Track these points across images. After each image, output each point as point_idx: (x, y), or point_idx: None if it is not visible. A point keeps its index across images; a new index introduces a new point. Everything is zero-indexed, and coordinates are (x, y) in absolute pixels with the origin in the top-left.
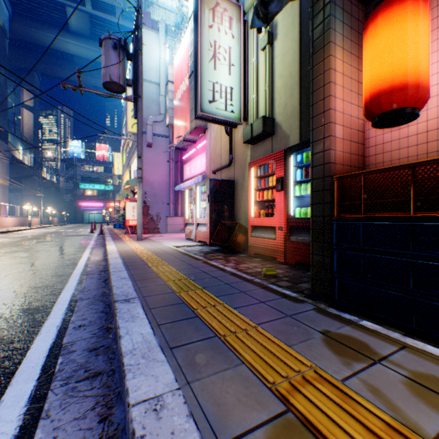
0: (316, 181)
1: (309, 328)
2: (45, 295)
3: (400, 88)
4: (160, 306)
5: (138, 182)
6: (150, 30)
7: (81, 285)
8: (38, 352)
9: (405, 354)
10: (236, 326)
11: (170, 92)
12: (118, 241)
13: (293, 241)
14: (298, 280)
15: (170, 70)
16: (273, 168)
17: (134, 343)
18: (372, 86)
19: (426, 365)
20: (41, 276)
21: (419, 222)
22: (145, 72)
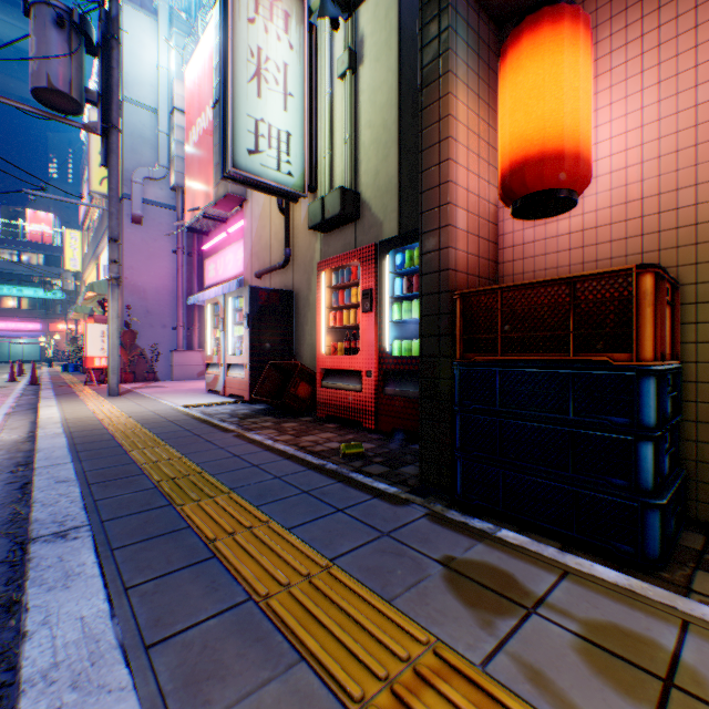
0: (428, 298)
1: (421, 555)
2: None
3: (555, 157)
4: (137, 540)
5: (112, 286)
6: (139, 9)
7: None
8: None
9: (570, 587)
10: (292, 569)
11: (178, 129)
12: (67, 398)
13: (391, 394)
14: (398, 460)
15: (178, 90)
16: (358, 273)
17: (58, 648)
18: (514, 149)
19: (602, 605)
20: None
21: (582, 370)
22: (127, 84)
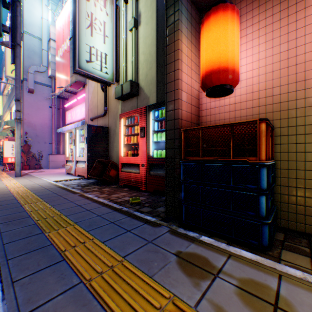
0: (169, 131)
1: (166, 251)
2: None
3: (224, 70)
4: (22, 254)
5: (17, 123)
6: None
7: None
8: None
9: (232, 262)
10: (104, 263)
11: (52, 49)
12: None
13: (153, 174)
14: (156, 205)
15: (52, 30)
16: (138, 120)
17: None
18: (207, 66)
19: (246, 270)
20: None
21: (236, 164)
22: (26, 25)
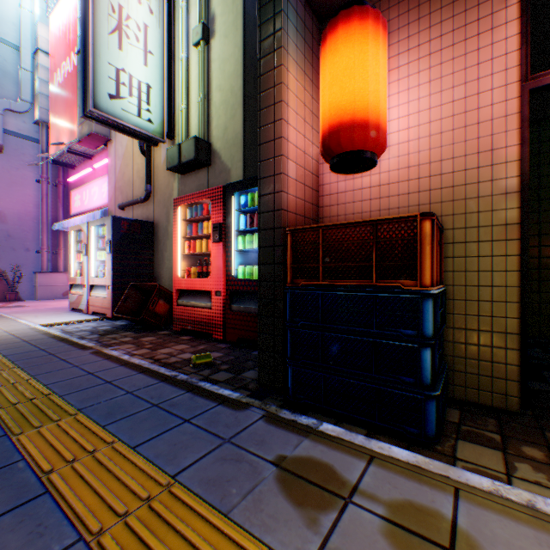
0: (265, 233)
1: (258, 459)
2: None
3: (362, 125)
4: None
5: None
6: None
7: None
8: None
9: (376, 471)
10: (133, 494)
11: (43, 69)
12: None
13: (236, 310)
14: (241, 366)
15: (43, 32)
16: (209, 210)
17: None
18: (333, 115)
19: (400, 485)
20: None
21: (383, 293)
22: None
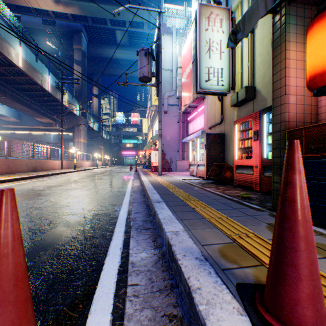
0: (275, 134)
1: (260, 221)
2: (117, 199)
3: None
4: (175, 205)
5: (159, 137)
6: (166, 35)
7: (132, 196)
8: (122, 219)
9: (319, 237)
10: (216, 216)
11: (179, 75)
12: (147, 175)
13: (266, 175)
14: (265, 201)
15: (179, 60)
16: (251, 124)
17: (164, 216)
18: (310, 71)
19: None
20: (112, 191)
21: None
22: (162, 64)
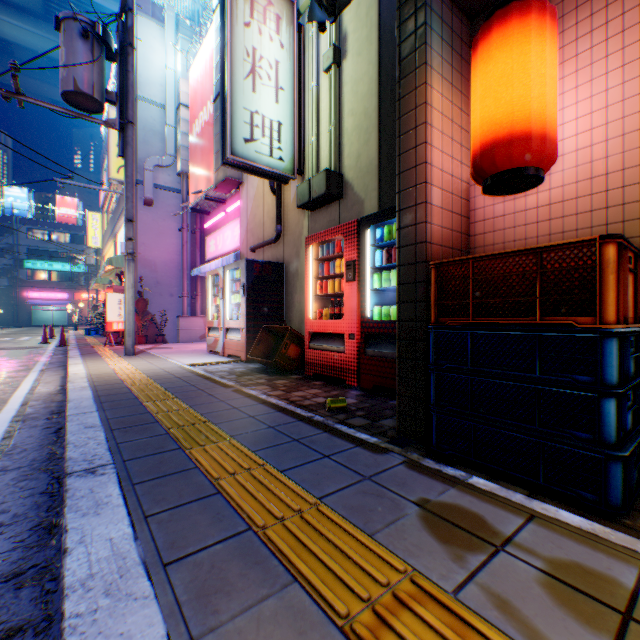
0: (405, 268)
1: (399, 497)
2: None
3: (522, 138)
4: (154, 477)
5: (128, 260)
6: (150, 19)
7: (9, 442)
8: None
9: (536, 529)
10: (285, 505)
11: (183, 122)
12: (91, 357)
13: (371, 355)
14: (378, 414)
15: (183, 88)
16: (341, 247)
17: (93, 562)
18: (485, 132)
19: (566, 546)
20: None
21: (548, 332)
22: (140, 85)
